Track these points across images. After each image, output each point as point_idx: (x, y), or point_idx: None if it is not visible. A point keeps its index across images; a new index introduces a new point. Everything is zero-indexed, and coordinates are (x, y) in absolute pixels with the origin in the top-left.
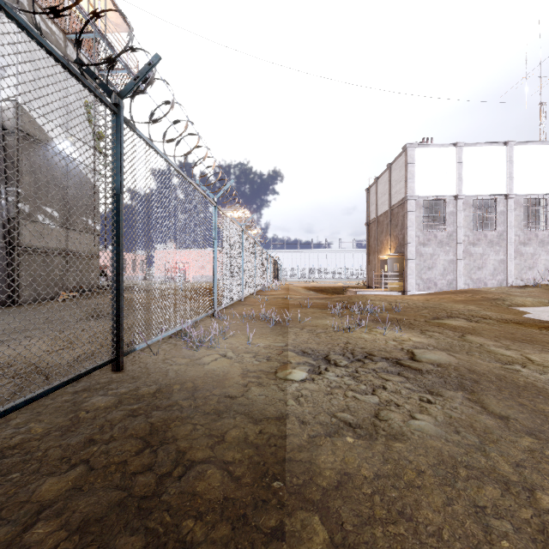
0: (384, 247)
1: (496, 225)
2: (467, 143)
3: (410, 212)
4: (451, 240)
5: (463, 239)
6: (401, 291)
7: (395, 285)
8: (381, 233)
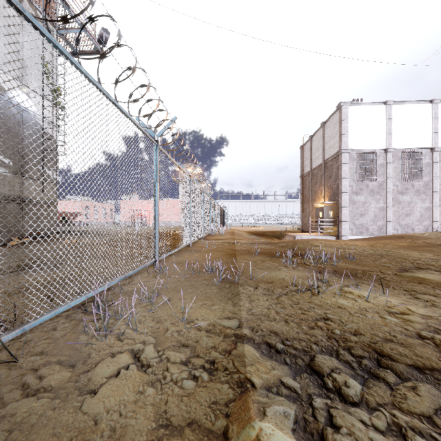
0: (318, 196)
1: (422, 175)
2: (396, 101)
3: (344, 164)
4: (381, 189)
5: (392, 189)
6: (335, 235)
7: (329, 230)
8: (315, 184)
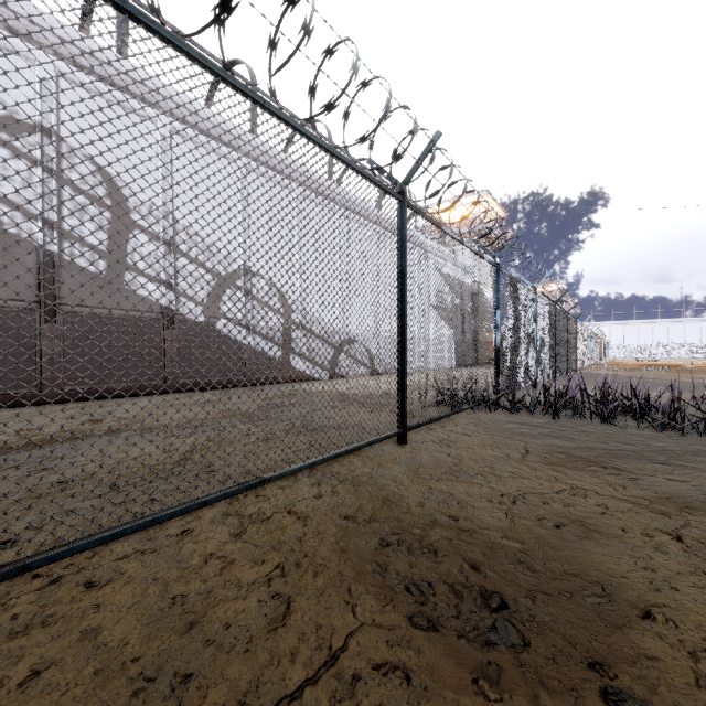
0: None
1: None
2: None
3: None
4: None
5: None
6: None
7: None
8: None
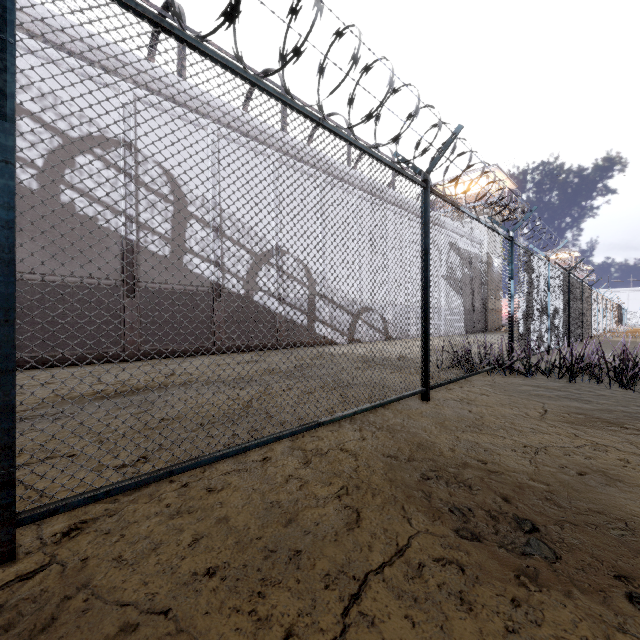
0: None
1: None
2: None
3: None
4: None
5: None
6: None
7: None
8: None
